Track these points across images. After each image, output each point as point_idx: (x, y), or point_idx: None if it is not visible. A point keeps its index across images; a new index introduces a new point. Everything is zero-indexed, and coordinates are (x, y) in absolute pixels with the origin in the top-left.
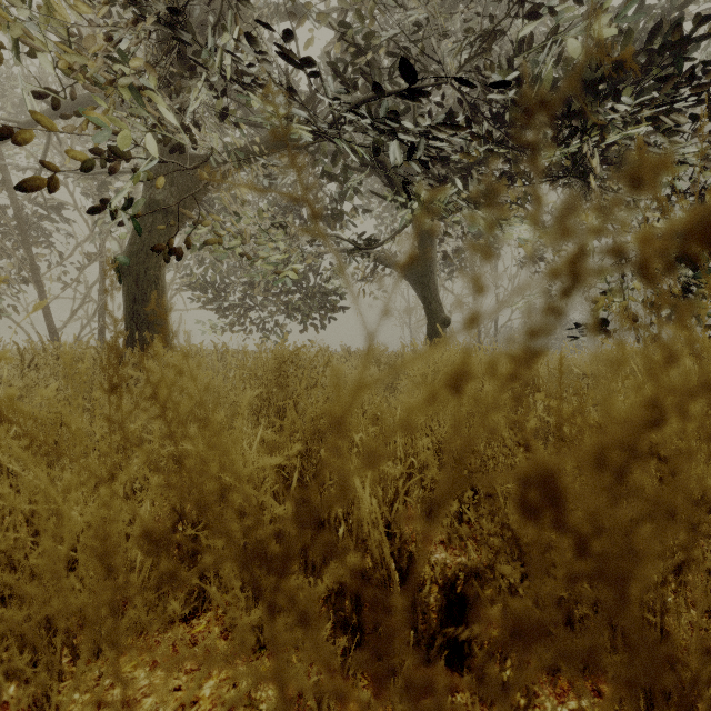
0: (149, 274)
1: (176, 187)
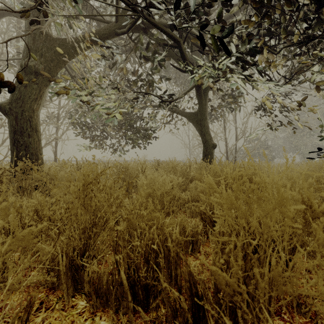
0: (25, 115)
1: (44, 58)
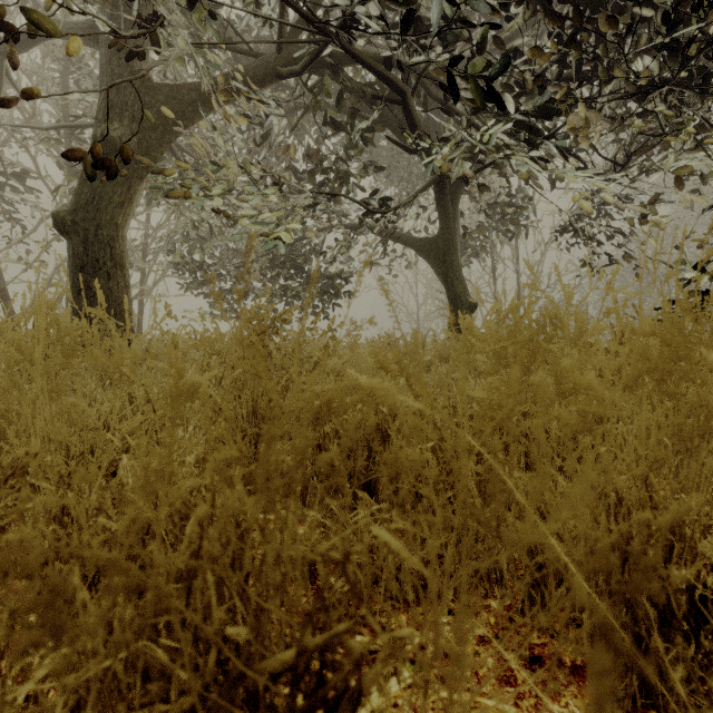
0: (101, 234)
1: (137, 123)
